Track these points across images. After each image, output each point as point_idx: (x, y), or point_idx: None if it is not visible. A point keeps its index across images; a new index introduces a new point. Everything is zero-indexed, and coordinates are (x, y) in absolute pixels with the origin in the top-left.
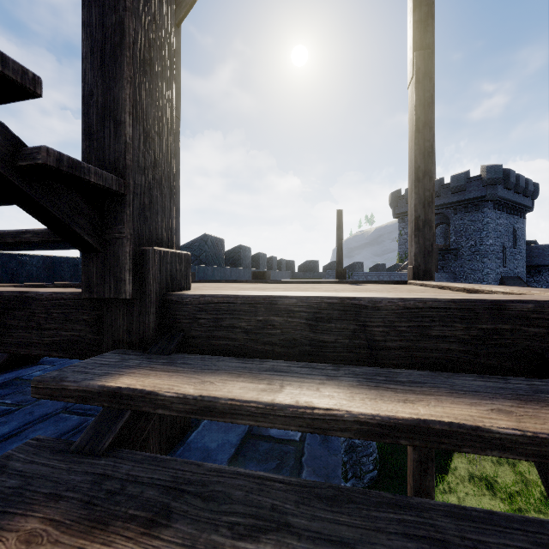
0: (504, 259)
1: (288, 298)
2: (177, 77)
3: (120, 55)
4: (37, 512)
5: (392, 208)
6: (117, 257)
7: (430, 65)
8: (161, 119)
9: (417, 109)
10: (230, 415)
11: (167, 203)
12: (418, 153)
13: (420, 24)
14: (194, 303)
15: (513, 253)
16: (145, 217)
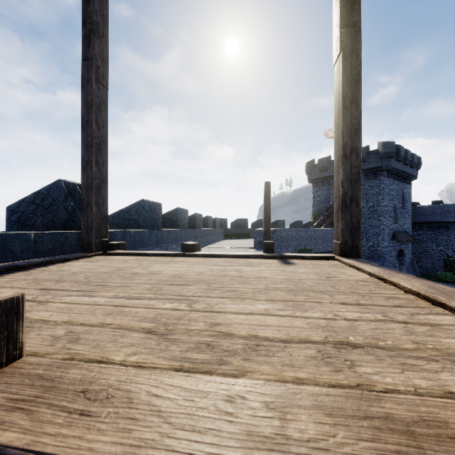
0: (396, 217)
1: None
2: (105, 45)
3: None
4: None
5: (307, 174)
6: None
7: (357, 43)
8: None
9: (344, 86)
10: None
11: None
12: (345, 129)
13: (347, 2)
14: None
15: (402, 212)
16: None
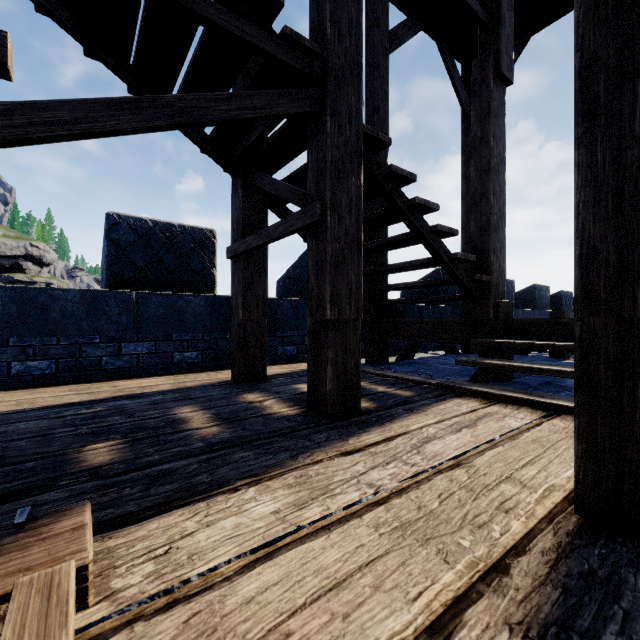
0: None
1: (564, 319)
2: None
3: (488, 231)
4: (489, 360)
5: None
6: (487, 304)
7: None
8: (501, 246)
9: None
10: (539, 347)
11: (503, 280)
12: None
13: None
14: (519, 321)
15: None
16: (496, 288)
